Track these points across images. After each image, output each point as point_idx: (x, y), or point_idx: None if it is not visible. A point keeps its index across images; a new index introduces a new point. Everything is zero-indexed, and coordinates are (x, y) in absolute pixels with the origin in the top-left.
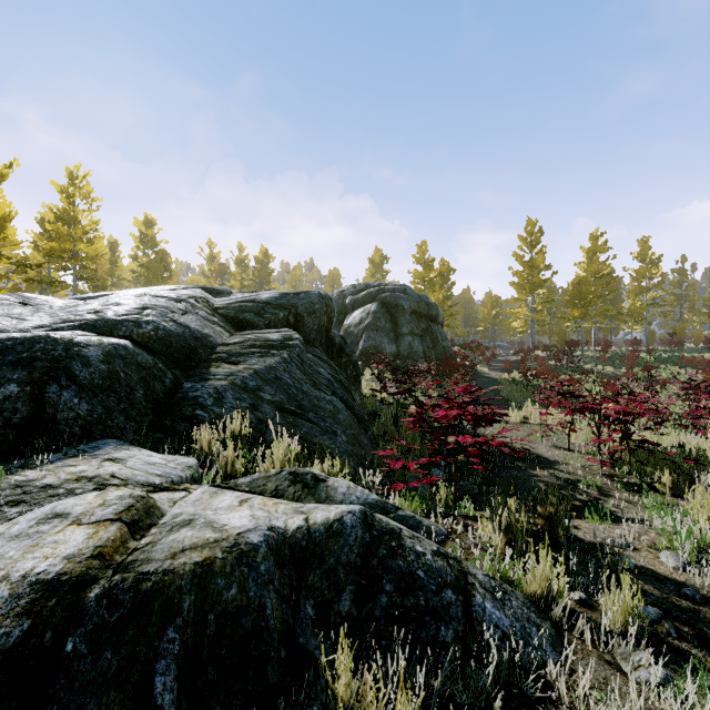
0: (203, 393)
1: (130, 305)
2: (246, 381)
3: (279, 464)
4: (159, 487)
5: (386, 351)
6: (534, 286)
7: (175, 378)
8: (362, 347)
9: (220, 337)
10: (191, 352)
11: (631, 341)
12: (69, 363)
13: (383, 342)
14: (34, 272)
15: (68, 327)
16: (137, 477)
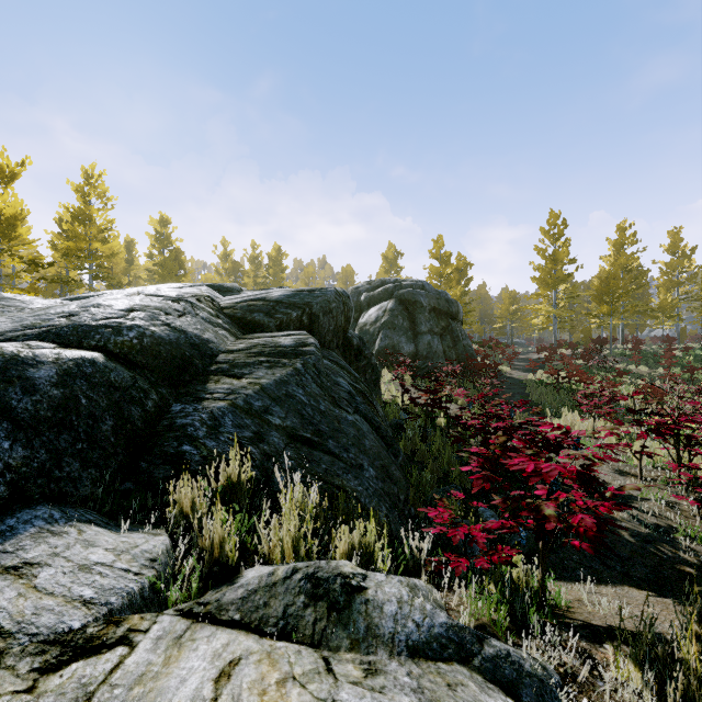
0: (194, 419)
1: (114, 306)
2: (251, 400)
3: (289, 542)
4: (73, 644)
5: (404, 350)
6: (557, 281)
7: (161, 399)
8: (378, 347)
9: (223, 343)
10: (185, 363)
11: (662, 338)
12: (2, 389)
13: (400, 341)
14: (55, 271)
15: (23, 336)
16: (39, 619)
